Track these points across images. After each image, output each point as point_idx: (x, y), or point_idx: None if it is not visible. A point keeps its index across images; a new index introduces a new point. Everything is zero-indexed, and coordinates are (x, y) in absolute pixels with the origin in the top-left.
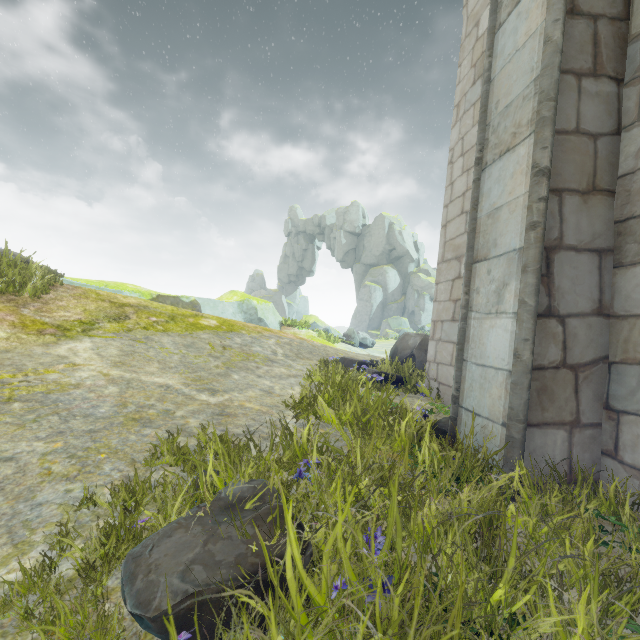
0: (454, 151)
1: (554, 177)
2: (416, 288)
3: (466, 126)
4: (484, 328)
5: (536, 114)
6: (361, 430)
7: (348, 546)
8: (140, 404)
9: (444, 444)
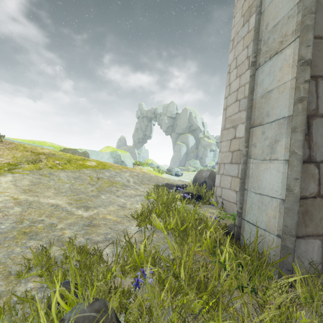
0: (231, 66)
1: (312, 67)
2: (203, 145)
3: (238, 50)
4: (260, 169)
5: (301, 24)
6: (181, 240)
7: None
8: (33, 220)
9: (236, 247)
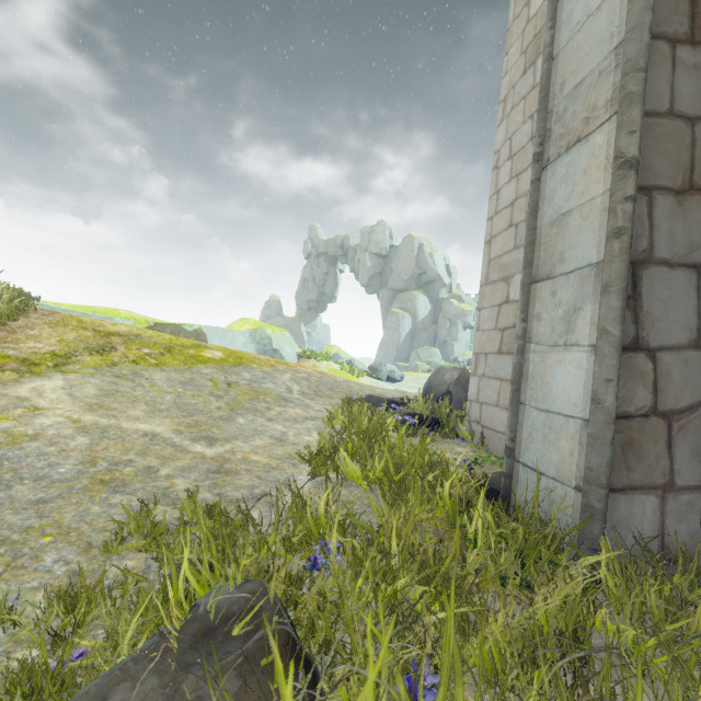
0: (500, 154)
1: (642, 171)
2: (448, 316)
3: (515, 123)
4: (548, 364)
5: (619, 90)
6: (395, 496)
7: (383, 697)
8: (114, 460)
9: (500, 511)
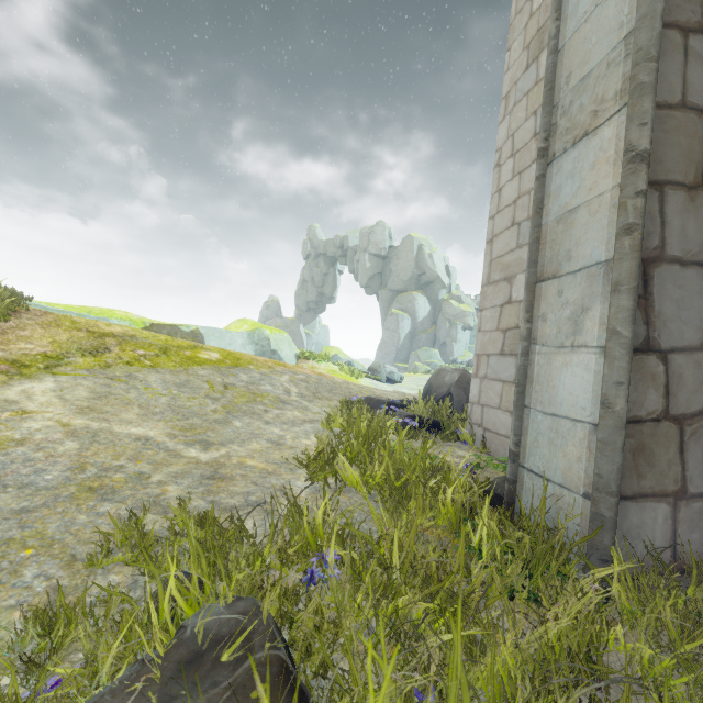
0: (502, 151)
1: (653, 165)
2: (448, 317)
3: (517, 120)
4: (554, 366)
5: (630, 81)
6: (396, 503)
7: None
8: (104, 466)
9: (504, 519)
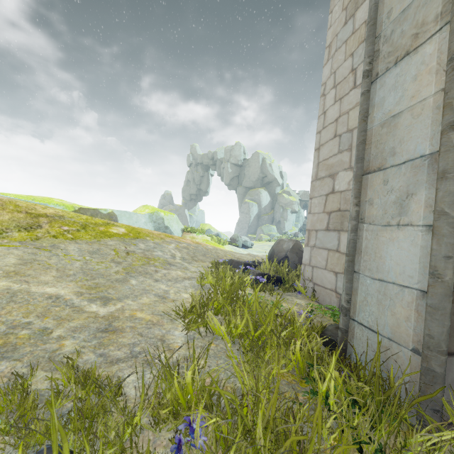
0: (326, 85)
1: None
2: (281, 204)
3: (338, 61)
4: (381, 241)
5: (453, 1)
6: (255, 358)
7: None
8: (14, 323)
9: (344, 367)
